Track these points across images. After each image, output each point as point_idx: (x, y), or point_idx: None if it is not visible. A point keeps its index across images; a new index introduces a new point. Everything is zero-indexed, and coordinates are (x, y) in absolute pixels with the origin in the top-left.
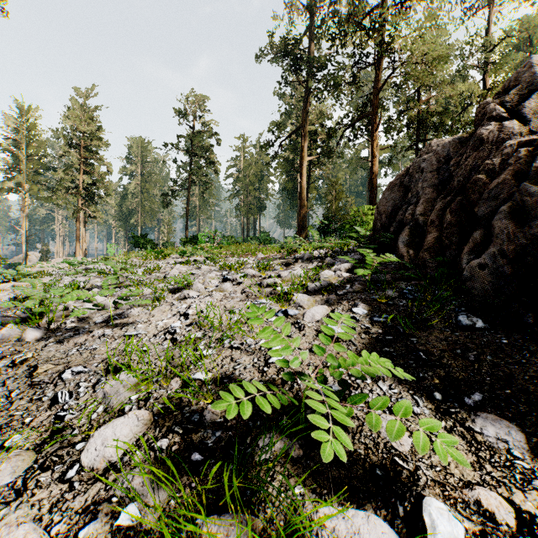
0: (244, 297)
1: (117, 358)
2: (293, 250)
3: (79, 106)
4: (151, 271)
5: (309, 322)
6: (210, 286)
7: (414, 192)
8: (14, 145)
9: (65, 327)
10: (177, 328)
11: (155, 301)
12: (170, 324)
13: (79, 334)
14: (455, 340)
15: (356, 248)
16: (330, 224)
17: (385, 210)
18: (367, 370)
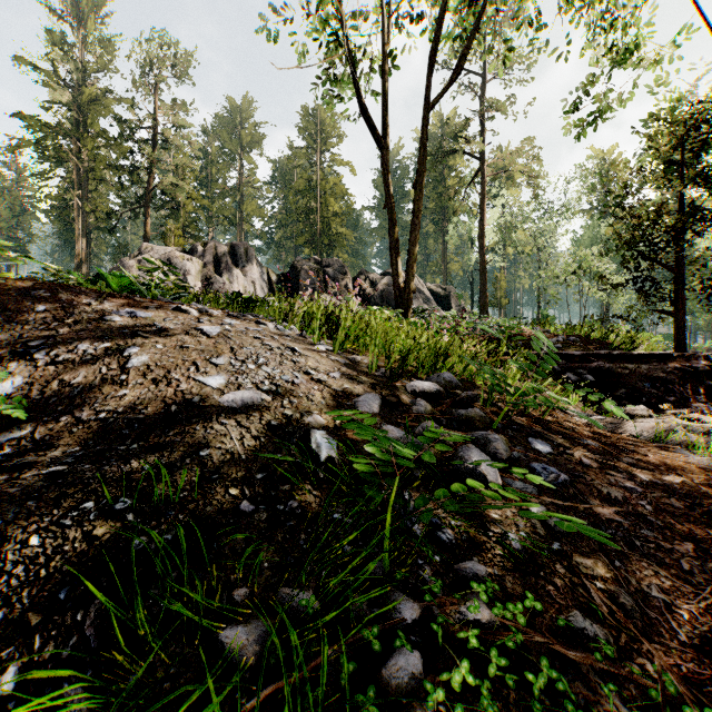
0: None
1: None
2: None
3: None
4: None
5: None
6: None
7: None
8: None
9: None
10: None
11: None
12: None
13: None
14: None
15: None
16: None
17: None
18: None
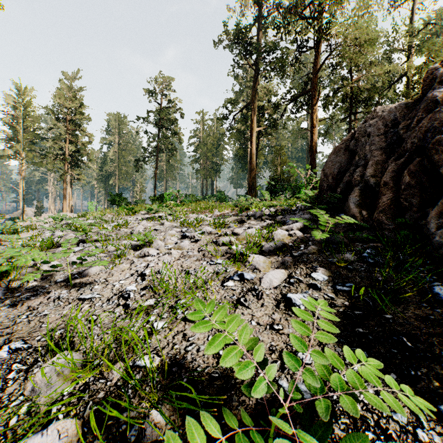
0: (200, 255)
1: (61, 331)
2: (245, 207)
3: (66, 87)
4: (120, 227)
5: (267, 288)
6: (170, 243)
7: (362, 155)
8: (13, 120)
9: (26, 286)
10: (131, 292)
11: (117, 258)
12: (126, 286)
13: (37, 295)
14: (438, 319)
15: (303, 207)
16: (276, 184)
17: (331, 172)
18: (370, 402)
